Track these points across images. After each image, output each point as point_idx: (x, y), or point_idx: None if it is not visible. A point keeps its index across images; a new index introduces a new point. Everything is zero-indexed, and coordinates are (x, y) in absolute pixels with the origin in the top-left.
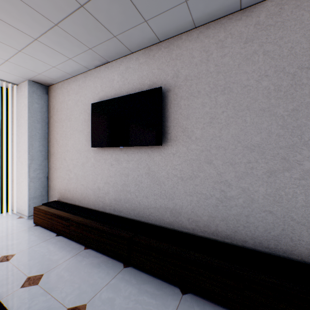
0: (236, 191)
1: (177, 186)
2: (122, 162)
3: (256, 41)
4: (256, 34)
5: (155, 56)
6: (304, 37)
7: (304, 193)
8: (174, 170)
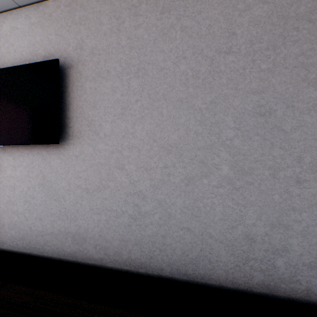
0: (152, 204)
1: (81, 201)
2: (6, 168)
3: (174, 13)
4: (173, 4)
5: (52, 16)
6: (222, 15)
7: (222, 204)
8: (77, 179)
